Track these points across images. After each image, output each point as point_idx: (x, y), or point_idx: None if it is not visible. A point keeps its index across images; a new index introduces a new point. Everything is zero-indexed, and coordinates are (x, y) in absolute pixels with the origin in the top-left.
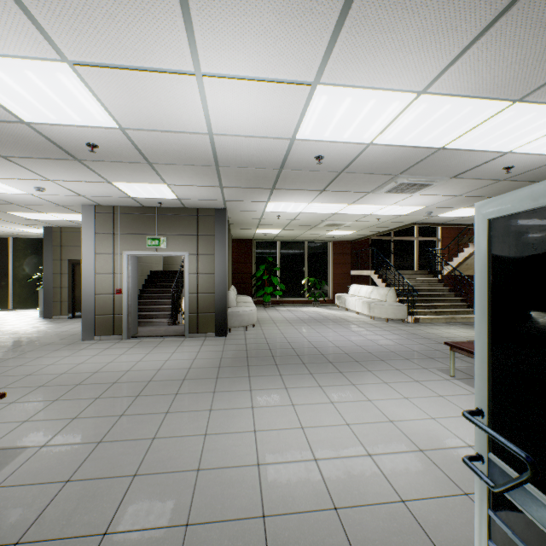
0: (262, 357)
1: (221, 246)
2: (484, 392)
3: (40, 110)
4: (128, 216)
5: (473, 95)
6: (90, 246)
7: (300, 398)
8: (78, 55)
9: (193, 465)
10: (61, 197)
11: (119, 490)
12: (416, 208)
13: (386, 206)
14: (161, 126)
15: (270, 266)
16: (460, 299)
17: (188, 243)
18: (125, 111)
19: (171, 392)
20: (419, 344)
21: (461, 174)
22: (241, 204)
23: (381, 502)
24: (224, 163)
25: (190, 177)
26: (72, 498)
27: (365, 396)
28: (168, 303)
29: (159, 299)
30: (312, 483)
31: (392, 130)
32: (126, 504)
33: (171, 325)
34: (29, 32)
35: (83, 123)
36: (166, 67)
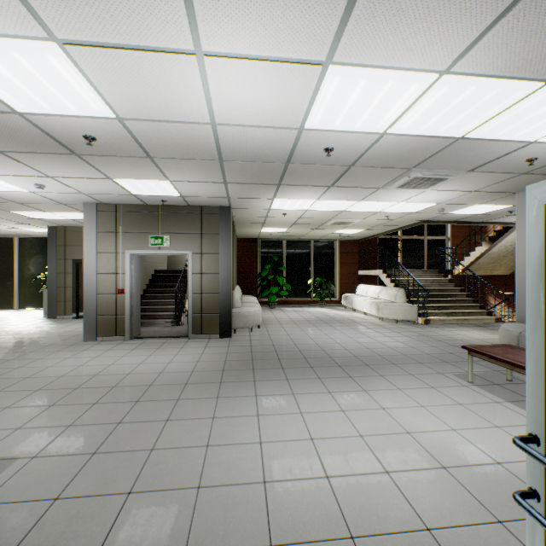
0: (267, 359)
1: (225, 245)
2: (540, 415)
3: (32, 98)
4: (131, 214)
5: (502, 74)
6: (93, 245)
7: (309, 406)
8: (67, 31)
9: (193, 481)
10: (63, 195)
11: (111, 510)
12: (428, 205)
13: (396, 203)
14: (161, 116)
15: (275, 266)
16: (472, 300)
17: (191, 242)
18: (122, 98)
19: (172, 398)
20: (431, 346)
21: (479, 167)
22: (246, 201)
23: (404, 531)
24: (228, 156)
25: (193, 172)
26: (60, 520)
27: (378, 403)
28: (172, 303)
29: (163, 299)
30: (325, 505)
31: (408, 118)
32: (118, 528)
33: (174, 326)
34: (11, 5)
35: (78, 113)
36: (164, 46)
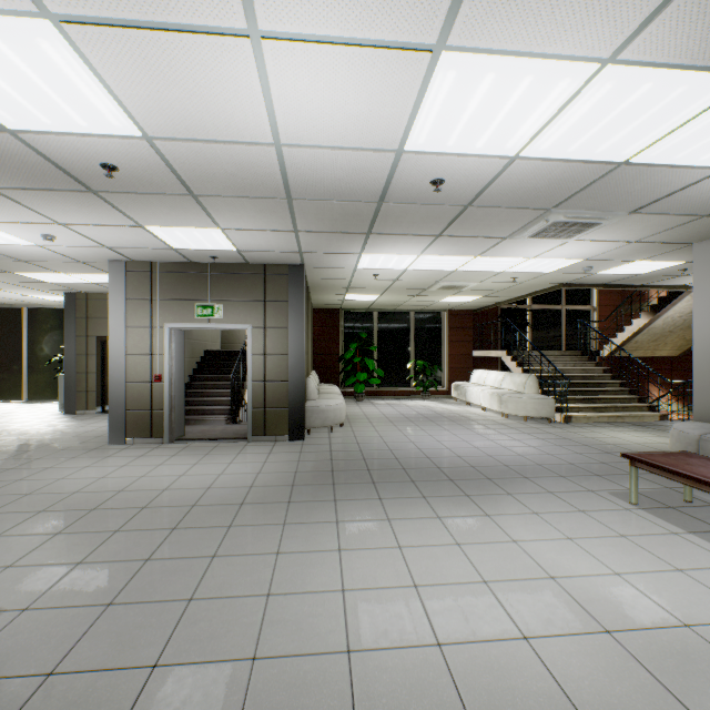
0: (353, 470)
1: (297, 317)
2: None
3: (25, 108)
4: (171, 275)
5: (693, 63)
6: (120, 317)
7: (410, 537)
8: (64, 2)
9: (246, 649)
10: (80, 249)
11: (126, 693)
12: (570, 262)
13: (527, 259)
14: (205, 133)
15: (363, 345)
16: (627, 390)
17: (251, 312)
18: (149, 107)
19: (222, 524)
20: (576, 453)
21: (645, 207)
22: (325, 257)
23: None
24: (299, 193)
25: (252, 216)
26: (52, 707)
27: (507, 534)
28: (227, 394)
29: (215, 388)
30: (436, 689)
31: (551, 133)
32: None
33: (230, 424)
34: None
35: (90, 129)
36: (203, 23)
